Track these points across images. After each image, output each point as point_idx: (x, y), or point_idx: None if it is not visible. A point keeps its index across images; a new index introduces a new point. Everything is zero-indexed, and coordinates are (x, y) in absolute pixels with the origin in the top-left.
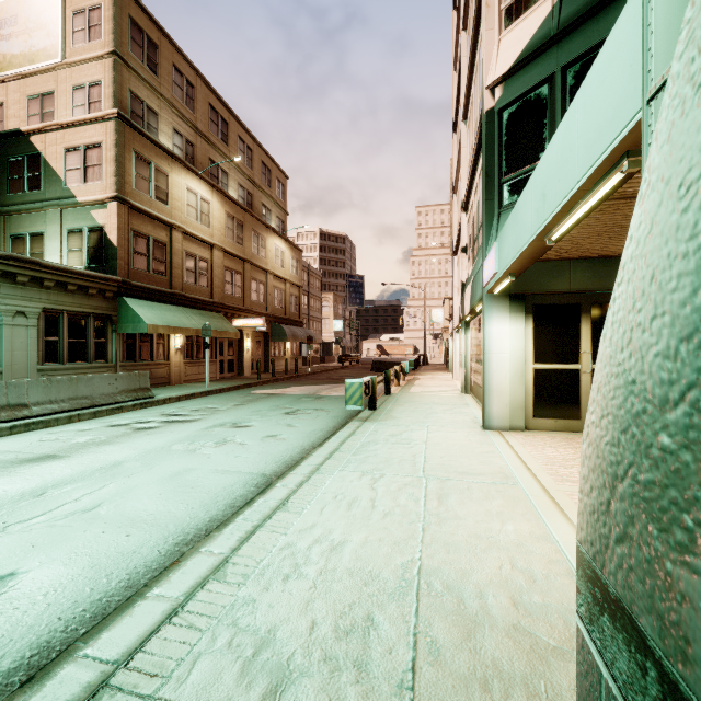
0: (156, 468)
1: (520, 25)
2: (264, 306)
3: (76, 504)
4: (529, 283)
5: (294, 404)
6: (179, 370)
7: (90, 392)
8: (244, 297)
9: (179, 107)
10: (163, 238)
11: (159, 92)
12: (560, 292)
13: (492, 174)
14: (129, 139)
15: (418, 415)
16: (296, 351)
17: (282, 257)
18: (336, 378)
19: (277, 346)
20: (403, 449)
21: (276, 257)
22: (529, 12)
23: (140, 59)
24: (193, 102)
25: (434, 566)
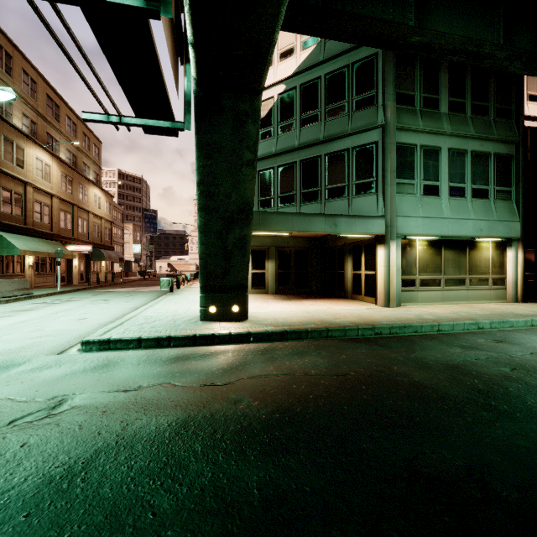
0: (90, 308)
1: None
2: (86, 236)
3: (77, 313)
4: None
5: (128, 294)
6: (30, 280)
7: (0, 289)
8: (73, 230)
9: (26, 98)
10: (20, 191)
11: (13, 89)
12: None
13: None
14: (0, 127)
15: (192, 293)
16: (109, 267)
17: (99, 202)
18: (144, 284)
19: (96, 264)
20: (185, 299)
21: (95, 202)
22: None
23: (0, 67)
24: (35, 93)
25: (190, 308)
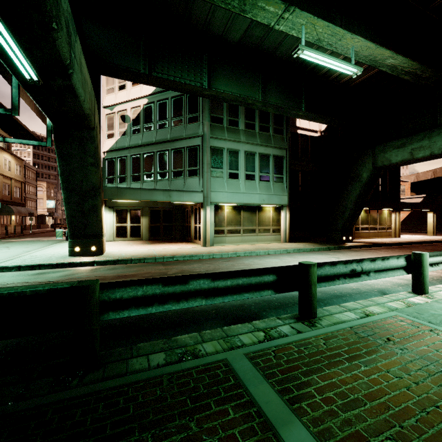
0: None
1: (110, 141)
2: None
3: None
4: (114, 204)
5: (30, 242)
6: None
7: None
8: None
9: None
10: None
11: None
12: (122, 206)
13: (104, 175)
14: None
15: None
16: (19, 221)
17: (9, 165)
18: (51, 235)
19: (5, 218)
20: None
21: (5, 165)
22: (111, 139)
23: None
24: None
25: None
